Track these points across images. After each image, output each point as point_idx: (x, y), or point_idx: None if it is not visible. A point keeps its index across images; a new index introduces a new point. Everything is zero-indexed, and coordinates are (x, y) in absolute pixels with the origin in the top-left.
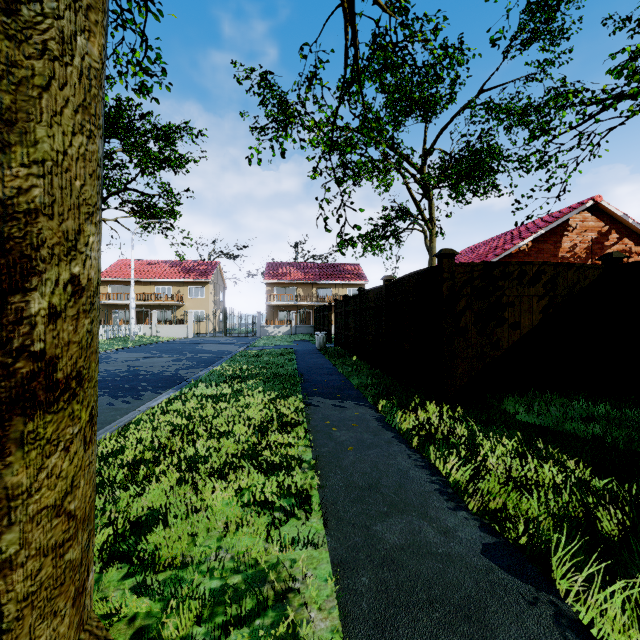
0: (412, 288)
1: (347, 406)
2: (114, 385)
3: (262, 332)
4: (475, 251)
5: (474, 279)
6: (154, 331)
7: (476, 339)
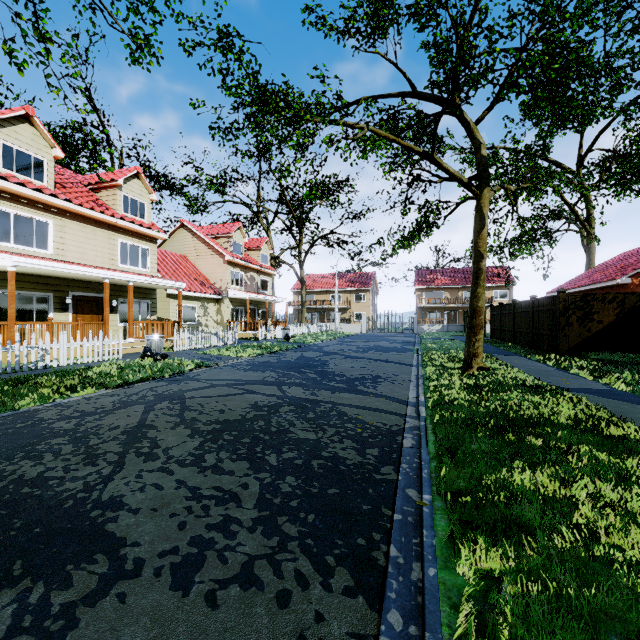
0: (546, 304)
1: (511, 356)
2: (385, 349)
3: (418, 329)
4: (624, 261)
5: (576, 301)
6: (338, 328)
7: (577, 328)
